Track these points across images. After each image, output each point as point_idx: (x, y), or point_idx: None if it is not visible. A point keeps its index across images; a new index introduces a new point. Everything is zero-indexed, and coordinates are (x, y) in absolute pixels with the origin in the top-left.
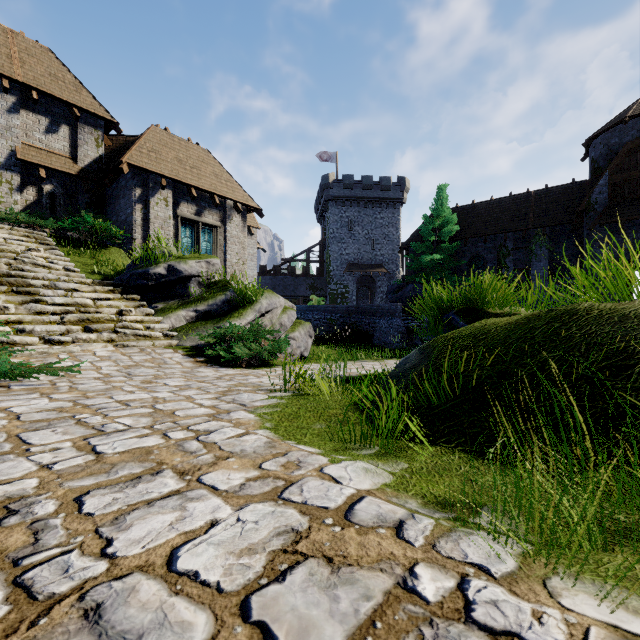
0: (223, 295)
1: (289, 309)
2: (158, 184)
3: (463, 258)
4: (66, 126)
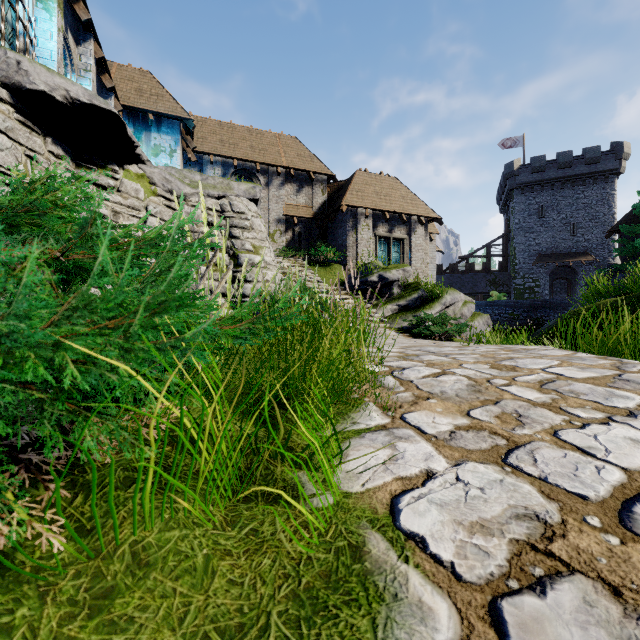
0: (416, 293)
1: (468, 303)
2: (363, 215)
3: None
4: (306, 186)
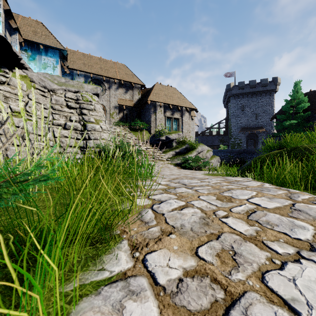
0: (184, 146)
1: (209, 151)
2: (159, 106)
3: (314, 120)
4: (130, 90)
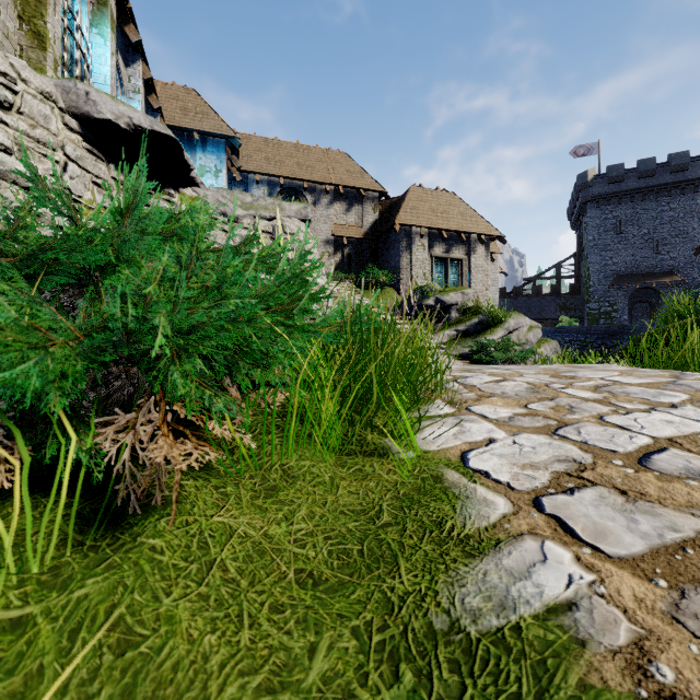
0: (476, 318)
1: (534, 328)
2: (418, 234)
3: None
4: (356, 204)
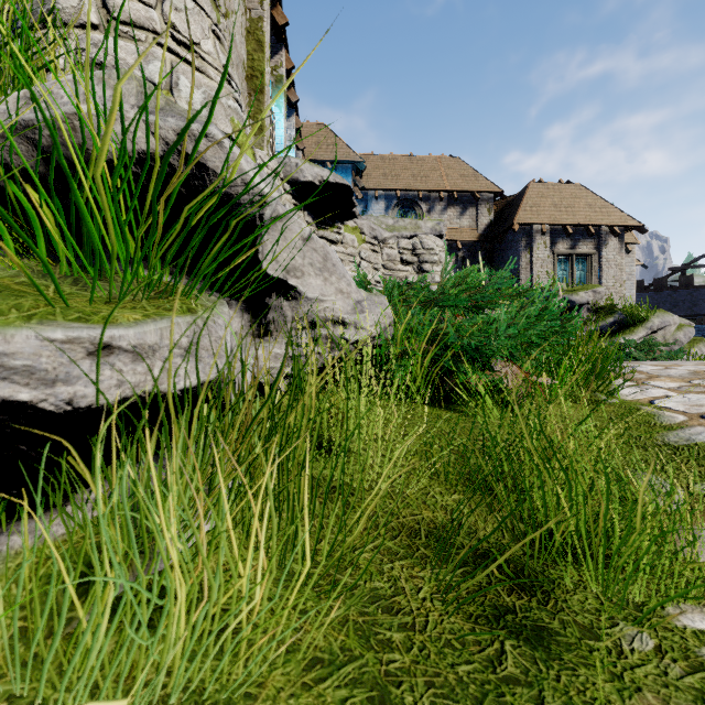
0: (611, 317)
1: (685, 326)
2: (538, 232)
3: None
4: (470, 208)
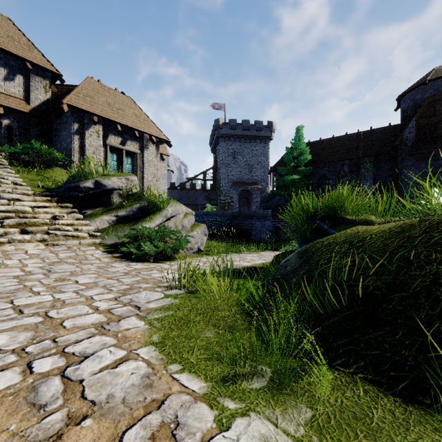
0: (138, 204)
1: (189, 214)
2: (91, 121)
3: (313, 178)
4: (21, 76)
